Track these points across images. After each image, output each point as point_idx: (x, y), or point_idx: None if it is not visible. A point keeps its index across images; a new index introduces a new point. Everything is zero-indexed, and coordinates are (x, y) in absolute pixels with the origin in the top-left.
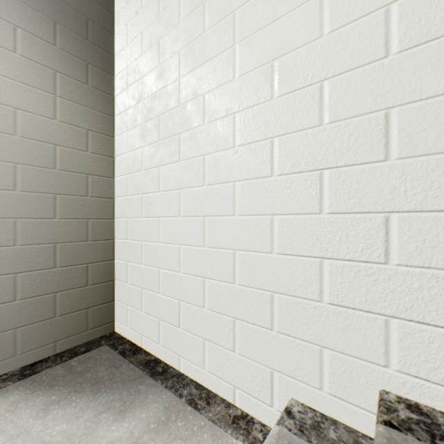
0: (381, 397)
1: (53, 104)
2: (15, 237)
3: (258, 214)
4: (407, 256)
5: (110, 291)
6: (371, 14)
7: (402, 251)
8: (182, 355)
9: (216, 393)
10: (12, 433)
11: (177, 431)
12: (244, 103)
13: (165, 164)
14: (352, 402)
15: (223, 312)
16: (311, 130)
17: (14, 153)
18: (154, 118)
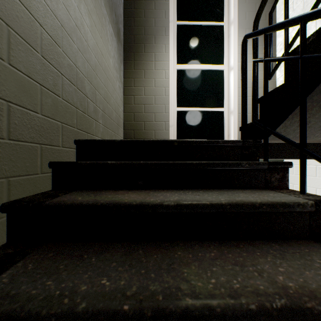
0: None
1: None
2: None
3: None
4: None
5: None
6: None
7: None
8: None
9: None
10: None
11: None
12: None
13: None
14: None
15: None
16: None
17: None
18: None
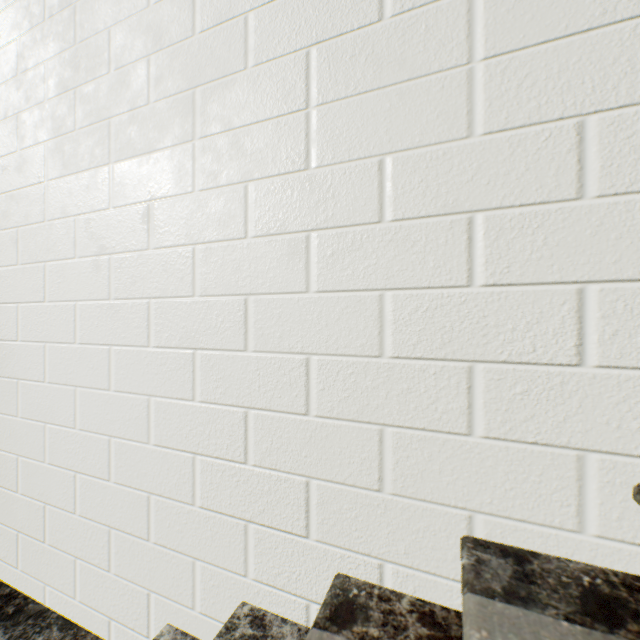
0: (234, 612)
1: None
2: None
3: (135, 392)
4: (261, 456)
5: None
6: (235, 186)
7: (257, 451)
8: (49, 582)
9: (89, 631)
10: None
11: None
12: (121, 245)
13: (26, 301)
14: (220, 619)
15: (98, 519)
16: (185, 300)
17: None
18: (11, 228)
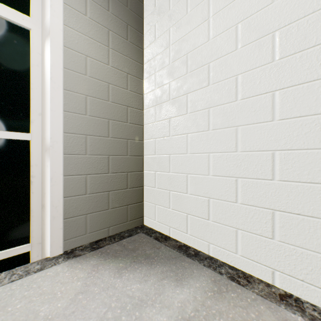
0: None
1: (107, 54)
2: (86, 149)
3: (304, 115)
4: None
5: (140, 194)
6: None
7: None
8: (212, 242)
9: (250, 274)
10: (102, 286)
11: (234, 301)
12: (286, 20)
13: (193, 90)
14: None
15: (259, 205)
16: None
17: (85, 88)
18: (181, 57)
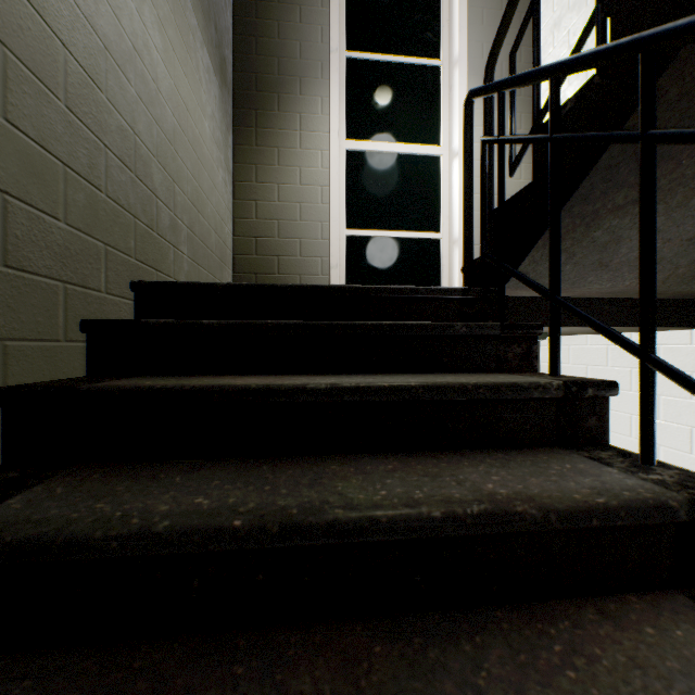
0: None
1: None
2: None
3: None
4: None
5: None
6: None
7: None
8: None
9: None
10: None
11: None
12: None
13: None
14: None
15: None
16: None
17: None
18: None
